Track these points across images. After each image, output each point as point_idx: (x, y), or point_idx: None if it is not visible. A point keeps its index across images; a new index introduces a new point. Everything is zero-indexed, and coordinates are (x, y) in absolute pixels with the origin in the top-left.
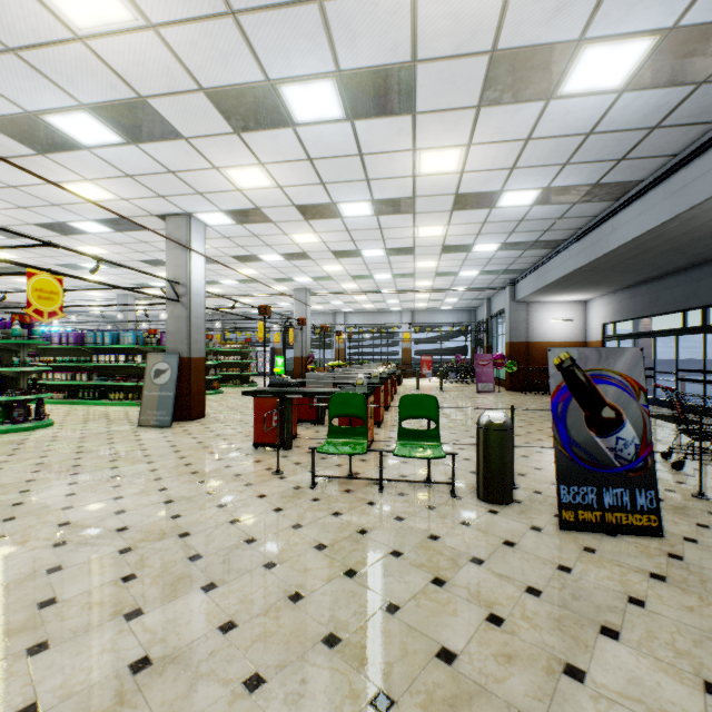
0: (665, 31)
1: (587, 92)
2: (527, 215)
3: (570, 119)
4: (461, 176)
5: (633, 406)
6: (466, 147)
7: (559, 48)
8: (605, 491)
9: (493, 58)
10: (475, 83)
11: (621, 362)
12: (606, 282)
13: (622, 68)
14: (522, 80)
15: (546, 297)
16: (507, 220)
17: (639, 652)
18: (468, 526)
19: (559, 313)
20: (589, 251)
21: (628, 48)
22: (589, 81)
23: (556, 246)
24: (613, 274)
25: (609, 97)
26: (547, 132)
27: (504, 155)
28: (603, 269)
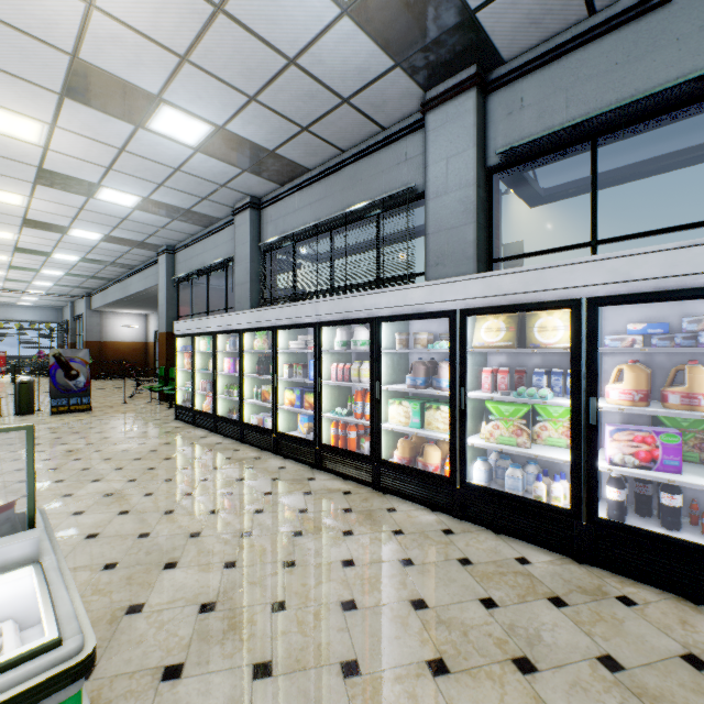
0: (106, 235)
1: (84, 238)
2: (79, 264)
3: (81, 241)
4: (18, 241)
5: (85, 369)
6: (18, 234)
7: (61, 226)
8: (72, 399)
9: (26, 219)
10: (18, 221)
11: (81, 354)
12: (148, 306)
13: (96, 237)
14: (46, 227)
15: (116, 310)
16: (65, 264)
17: (52, 424)
18: (6, 420)
19: (128, 321)
20: (124, 291)
21: (94, 234)
22: (82, 236)
23: (111, 280)
24: (147, 304)
25: (96, 241)
26: (71, 242)
27: (47, 242)
28: (138, 301)
